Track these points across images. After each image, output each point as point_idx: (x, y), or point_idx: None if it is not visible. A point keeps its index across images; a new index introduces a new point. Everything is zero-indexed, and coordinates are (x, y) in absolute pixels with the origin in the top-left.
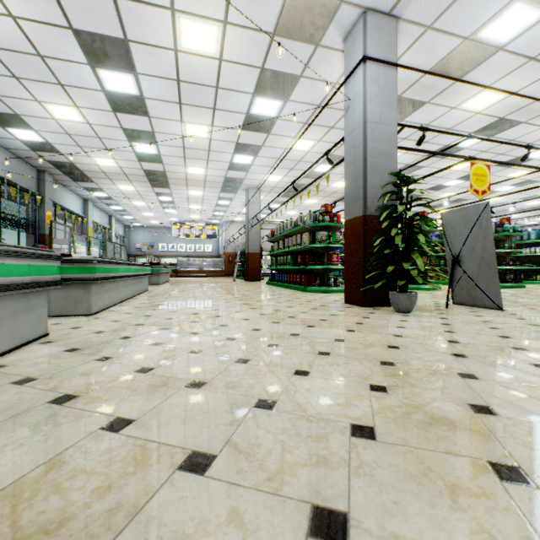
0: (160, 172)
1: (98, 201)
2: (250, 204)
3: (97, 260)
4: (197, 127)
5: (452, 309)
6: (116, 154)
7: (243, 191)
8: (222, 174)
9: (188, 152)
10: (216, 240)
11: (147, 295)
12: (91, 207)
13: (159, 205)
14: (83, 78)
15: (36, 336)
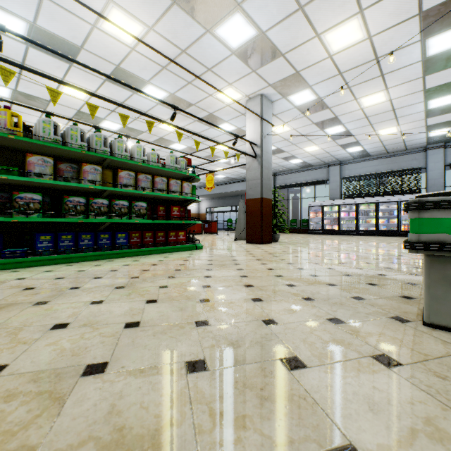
0: None
1: None
2: None
3: None
4: None
5: None
6: None
7: None
8: None
9: None
10: None
11: (402, 273)
12: None
13: None
14: None
15: None
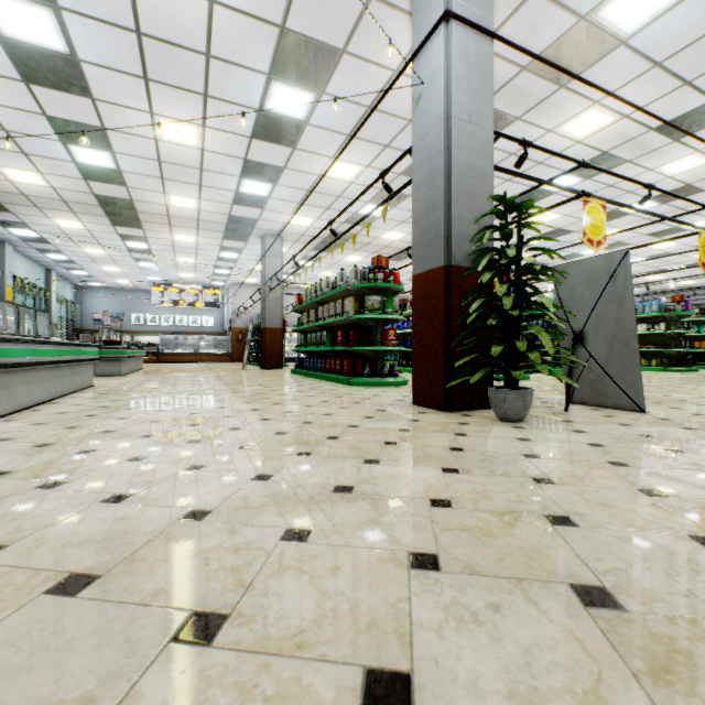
0: (124, 201)
1: (23, 244)
2: (267, 258)
3: None
4: (180, 127)
5: (575, 412)
6: (41, 164)
7: (257, 238)
8: (224, 210)
9: (167, 169)
10: (220, 310)
11: (83, 396)
12: (11, 253)
13: (127, 255)
14: None
15: None
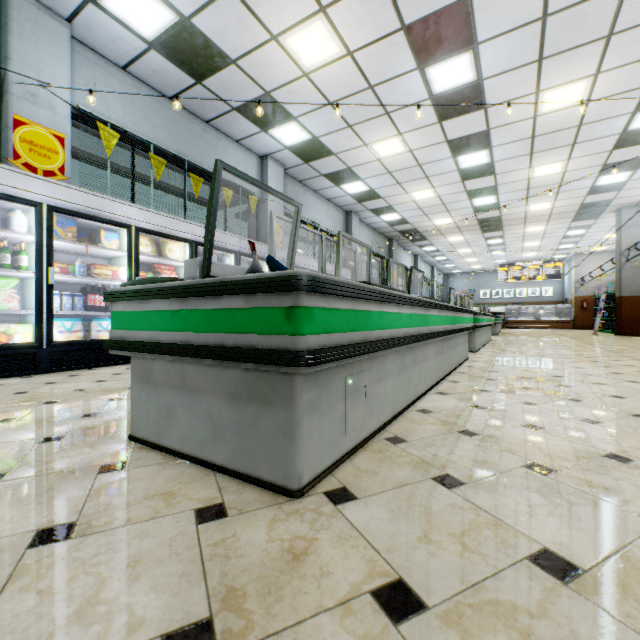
0: (494, 217)
1: (425, 255)
2: (622, 230)
3: (480, 313)
4: (548, 167)
5: None
6: (453, 213)
7: (609, 213)
8: (576, 202)
9: (532, 191)
10: (558, 280)
11: (497, 343)
12: (419, 261)
13: (485, 249)
14: (444, 167)
15: (466, 357)
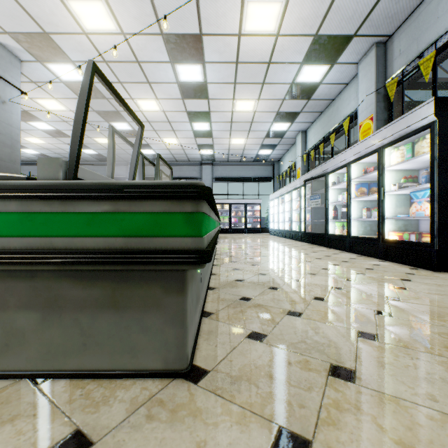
0: None
1: None
2: None
3: None
4: None
5: None
6: None
7: None
8: None
9: None
10: None
11: None
12: None
13: None
14: None
15: None
